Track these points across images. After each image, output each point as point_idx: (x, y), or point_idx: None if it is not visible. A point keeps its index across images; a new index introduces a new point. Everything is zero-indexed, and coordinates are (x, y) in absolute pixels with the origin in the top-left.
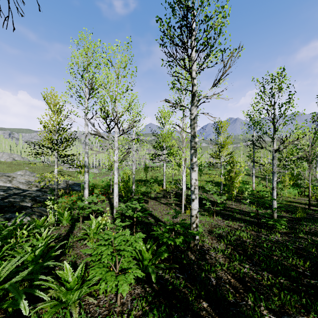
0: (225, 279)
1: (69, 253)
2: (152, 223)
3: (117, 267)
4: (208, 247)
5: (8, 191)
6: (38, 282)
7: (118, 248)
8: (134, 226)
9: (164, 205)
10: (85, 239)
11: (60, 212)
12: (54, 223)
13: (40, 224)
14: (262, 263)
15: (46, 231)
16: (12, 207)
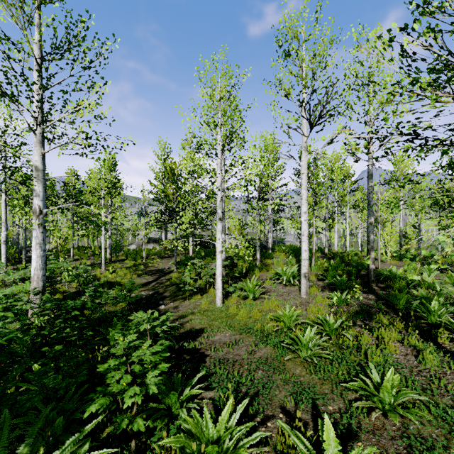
0: None
1: None
2: None
3: None
4: None
5: None
6: None
7: None
8: None
9: None
10: None
11: None
12: None
13: None
14: None
15: None
16: None
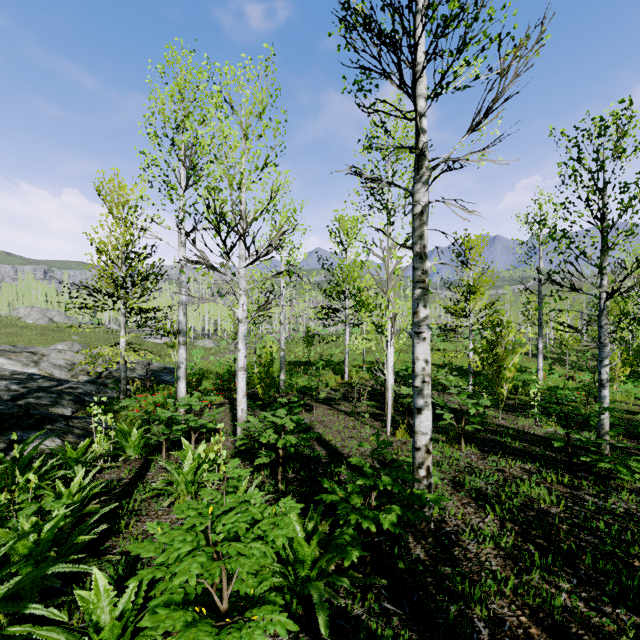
0: (515, 628)
1: (129, 529)
2: (321, 459)
3: (224, 596)
4: (457, 524)
5: (27, 383)
6: (17, 630)
7: (223, 550)
8: (280, 468)
9: (347, 417)
10: (169, 495)
11: (124, 430)
12: (108, 454)
13: (76, 456)
14: (605, 577)
15: (81, 475)
16: (25, 418)
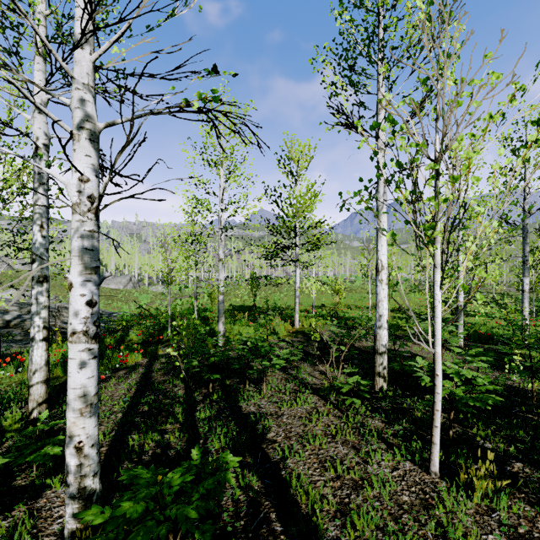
0: None
1: None
2: None
3: None
4: None
5: None
6: None
7: None
8: None
9: (320, 403)
10: None
11: None
12: None
13: None
14: None
15: None
16: None
